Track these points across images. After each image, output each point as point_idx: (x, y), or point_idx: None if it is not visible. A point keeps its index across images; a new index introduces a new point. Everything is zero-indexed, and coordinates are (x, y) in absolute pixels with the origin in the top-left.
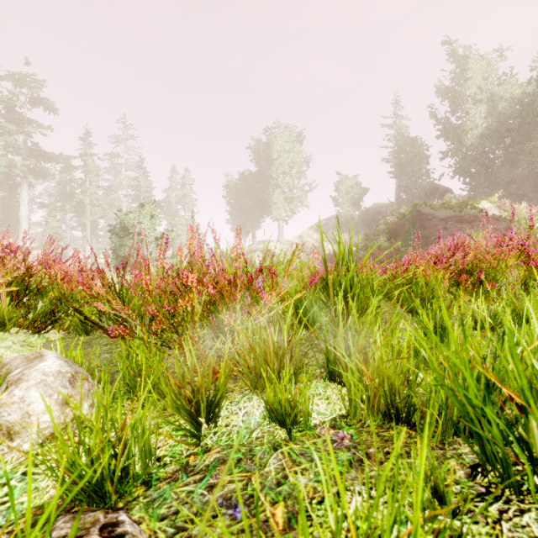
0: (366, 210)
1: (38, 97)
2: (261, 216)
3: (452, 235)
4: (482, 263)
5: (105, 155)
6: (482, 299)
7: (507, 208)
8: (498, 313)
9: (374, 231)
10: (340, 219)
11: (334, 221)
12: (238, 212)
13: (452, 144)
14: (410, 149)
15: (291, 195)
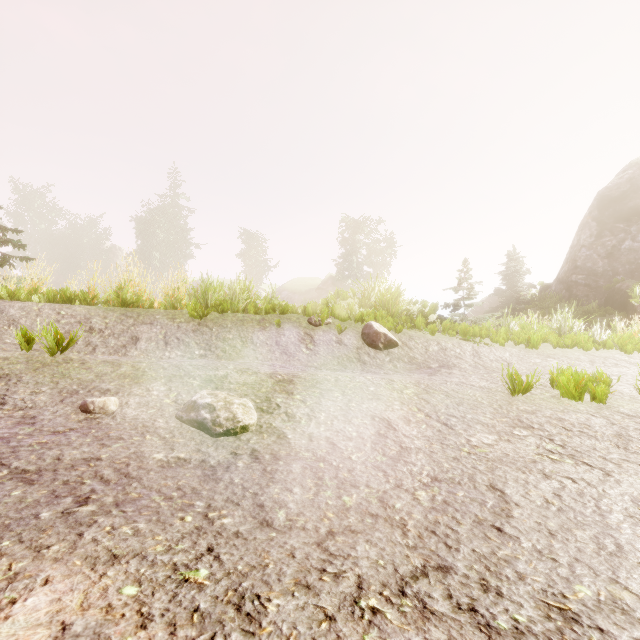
0: None
1: None
2: None
3: None
4: None
5: None
6: None
7: None
8: None
9: None
10: None
11: None
12: None
13: None
14: None
15: None
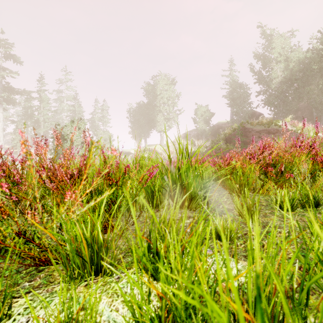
0: (213, 126)
1: (9, 53)
2: (150, 129)
3: (262, 139)
4: (283, 159)
5: (53, 91)
6: (287, 200)
7: (295, 125)
8: (295, 197)
9: (217, 138)
10: (197, 131)
11: (194, 132)
12: (136, 126)
13: (264, 86)
14: (239, 89)
15: (168, 117)
